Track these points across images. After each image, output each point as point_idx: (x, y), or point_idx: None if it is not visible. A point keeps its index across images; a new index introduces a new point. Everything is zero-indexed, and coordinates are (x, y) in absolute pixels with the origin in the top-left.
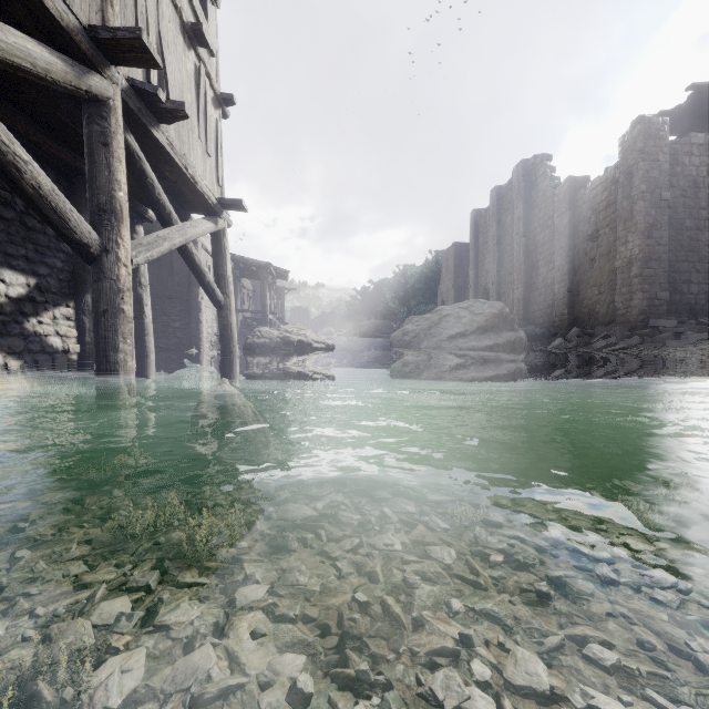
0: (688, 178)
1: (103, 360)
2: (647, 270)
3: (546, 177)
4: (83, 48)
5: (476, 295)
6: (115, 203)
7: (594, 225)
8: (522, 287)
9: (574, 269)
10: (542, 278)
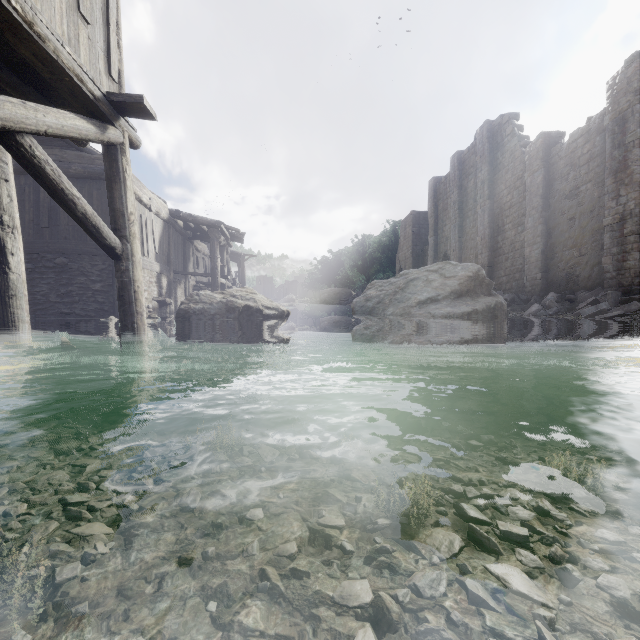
0: None
1: None
2: None
3: (514, 136)
4: None
5: (436, 261)
6: None
7: (573, 181)
8: (486, 252)
9: (548, 231)
10: (509, 242)
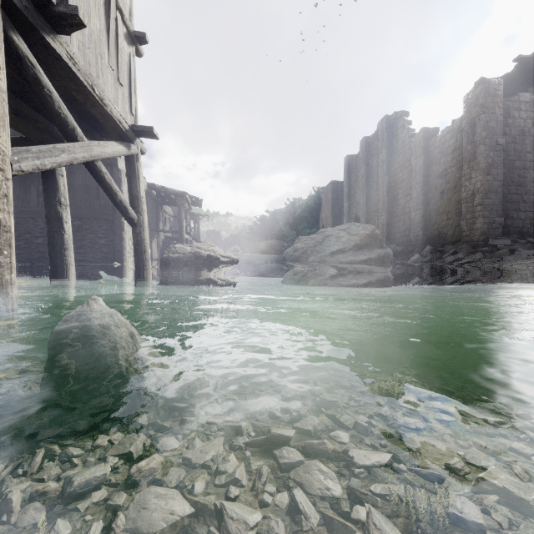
0: (517, 128)
1: None
2: (487, 200)
3: (405, 129)
4: None
5: (349, 221)
6: None
7: (443, 165)
8: (385, 214)
9: (427, 200)
10: (401, 207)
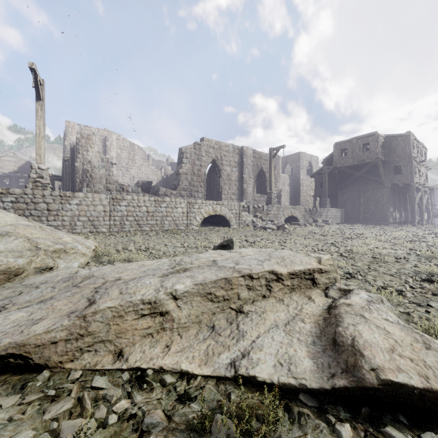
0: None
1: (421, 218)
2: None
3: None
4: (421, 189)
5: None
6: (423, 202)
7: None
8: None
9: None
10: None
